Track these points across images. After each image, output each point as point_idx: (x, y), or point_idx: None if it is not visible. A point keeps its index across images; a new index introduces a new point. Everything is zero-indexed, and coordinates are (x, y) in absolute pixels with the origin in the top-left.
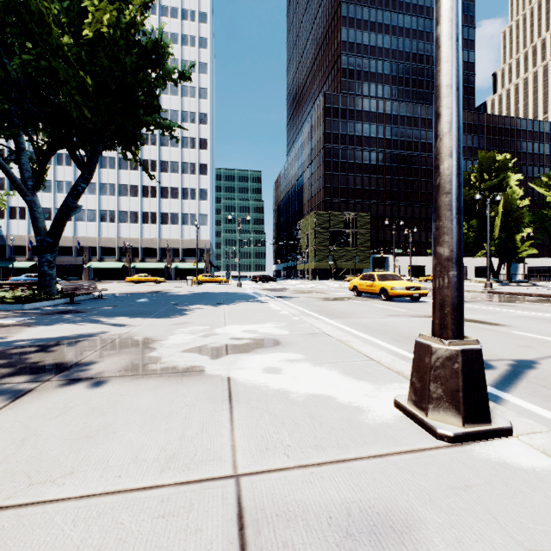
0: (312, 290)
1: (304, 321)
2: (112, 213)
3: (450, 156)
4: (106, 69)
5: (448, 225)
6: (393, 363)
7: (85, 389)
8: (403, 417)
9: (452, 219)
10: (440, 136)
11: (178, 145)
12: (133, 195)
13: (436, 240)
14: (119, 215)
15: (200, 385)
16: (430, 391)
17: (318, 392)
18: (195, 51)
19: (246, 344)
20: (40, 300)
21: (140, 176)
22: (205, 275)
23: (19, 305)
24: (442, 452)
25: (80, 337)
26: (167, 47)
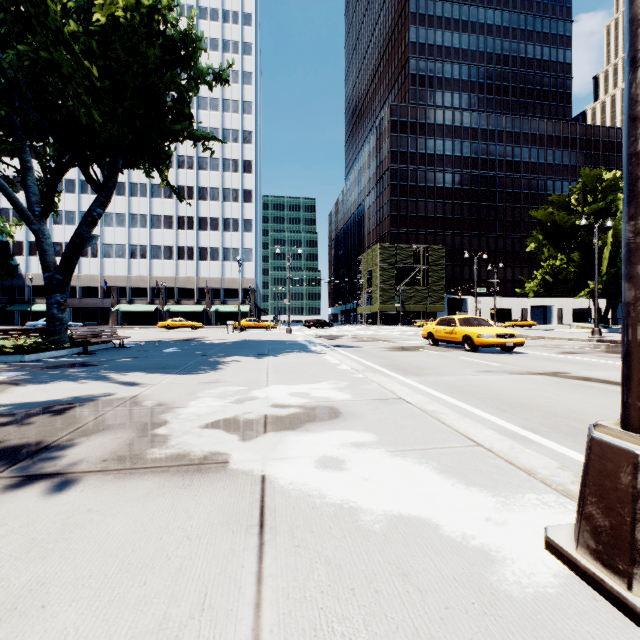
0: (377, 338)
1: (370, 380)
2: (143, 249)
3: None
4: (123, 65)
5: None
6: (513, 453)
7: (39, 497)
8: (571, 578)
9: None
10: None
11: (219, 169)
12: (167, 227)
13: (635, 253)
14: (151, 250)
15: (217, 491)
16: (635, 540)
17: (406, 510)
18: (238, 58)
19: (293, 416)
20: (47, 350)
21: (175, 204)
22: (249, 319)
23: (19, 356)
24: None
25: (73, 402)
26: (199, 40)
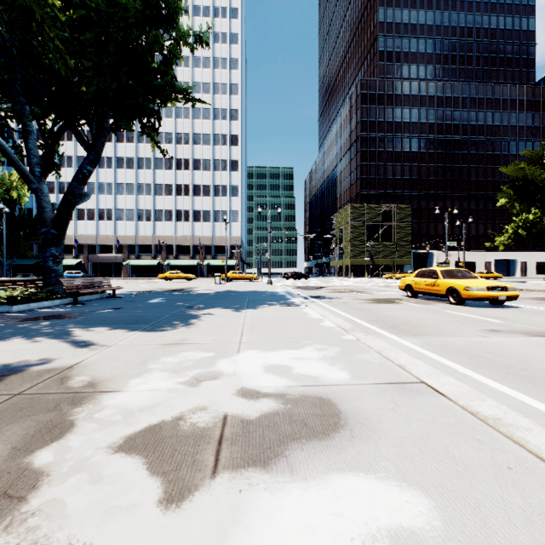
0: (351, 289)
1: (365, 344)
2: (148, 212)
3: None
4: (103, 18)
5: None
6: None
7: None
8: None
9: None
10: None
11: (210, 143)
12: (167, 194)
13: None
14: (154, 214)
15: None
16: None
17: None
18: (227, 47)
19: (267, 421)
20: (39, 300)
21: (174, 175)
22: (235, 271)
23: (7, 306)
24: None
25: None
26: None
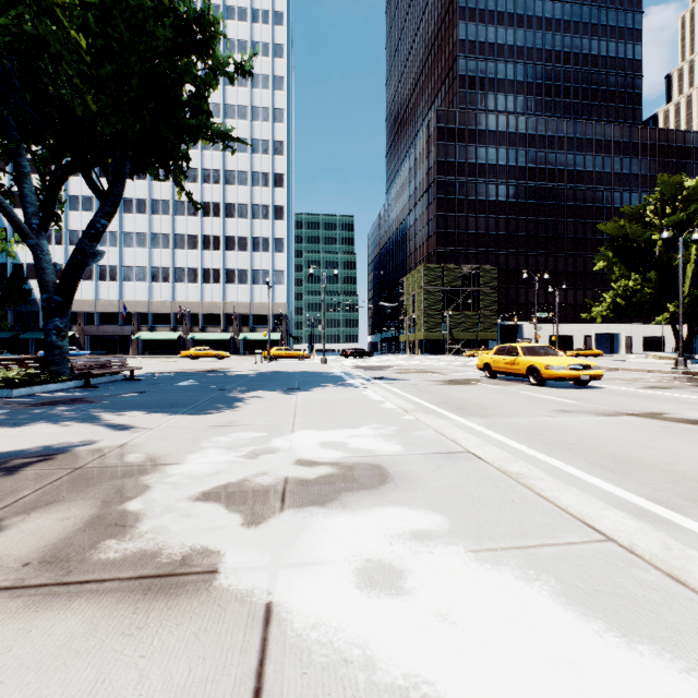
0: (423, 369)
1: (424, 423)
2: (165, 271)
3: None
4: (127, 47)
5: None
6: (675, 559)
7: None
8: None
9: None
10: None
11: (247, 183)
12: (191, 248)
13: None
14: (174, 273)
15: (182, 645)
16: None
17: None
18: (269, 61)
19: (324, 480)
20: (42, 383)
21: (200, 223)
22: (280, 348)
23: (6, 390)
24: None
25: (37, 455)
26: (219, 23)
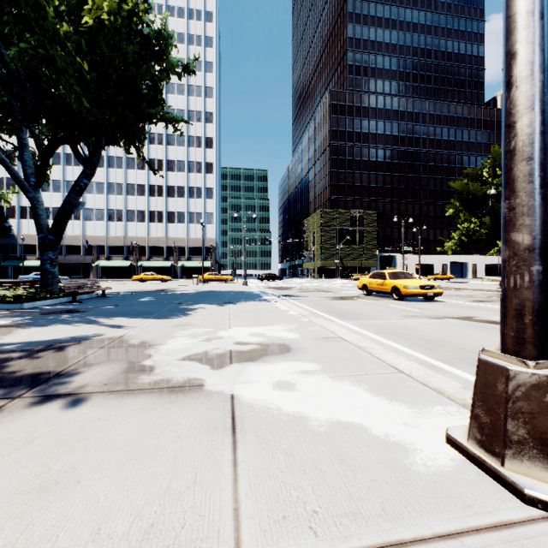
0: (320, 289)
1: (315, 323)
2: (119, 213)
3: (533, 108)
4: (107, 59)
5: (529, 203)
6: (427, 377)
7: (58, 410)
8: (463, 461)
9: (535, 194)
10: (516, 82)
11: (184, 145)
12: (140, 195)
13: (509, 224)
14: (126, 214)
15: (197, 406)
16: (506, 430)
17: (343, 418)
18: (201, 50)
19: (253, 351)
20: (41, 299)
21: (147, 175)
22: (211, 273)
23: (18, 304)
24: (542, 529)
25: (71, 341)
26: (171, 38)
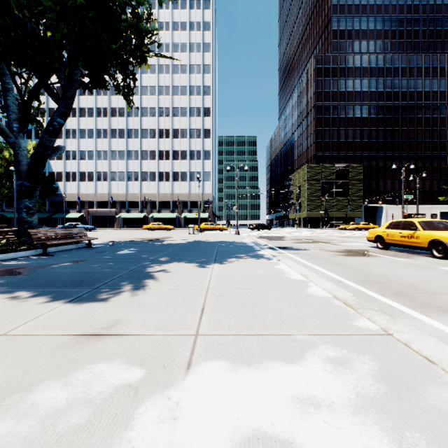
0: (314, 239)
1: (412, 349)
2: (136, 174)
3: None
4: None
5: None
6: None
7: None
8: None
9: None
10: None
11: (187, 115)
12: (151, 159)
13: None
14: (141, 175)
15: None
16: None
17: None
18: (200, 34)
19: None
20: (6, 252)
21: (157, 142)
22: (207, 223)
23: None
24: None
25: None
26: None
